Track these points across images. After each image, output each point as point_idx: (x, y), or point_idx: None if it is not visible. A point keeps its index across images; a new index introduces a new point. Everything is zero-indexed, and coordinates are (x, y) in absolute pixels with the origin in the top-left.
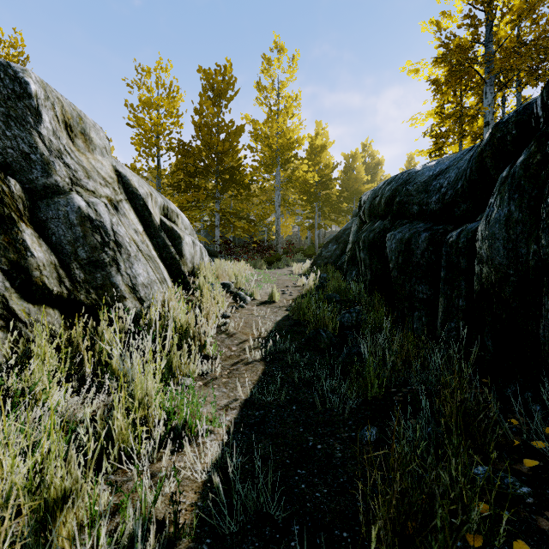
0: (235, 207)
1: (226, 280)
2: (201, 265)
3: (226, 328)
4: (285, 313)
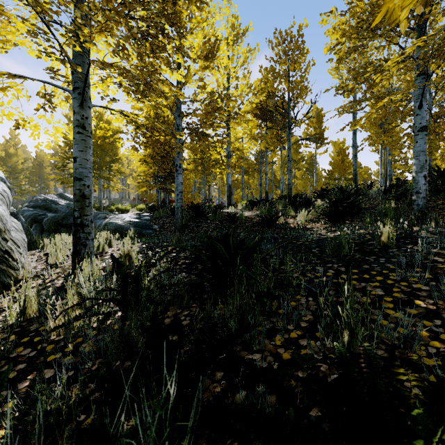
0: None
1: None
2: None
3: None
4: None
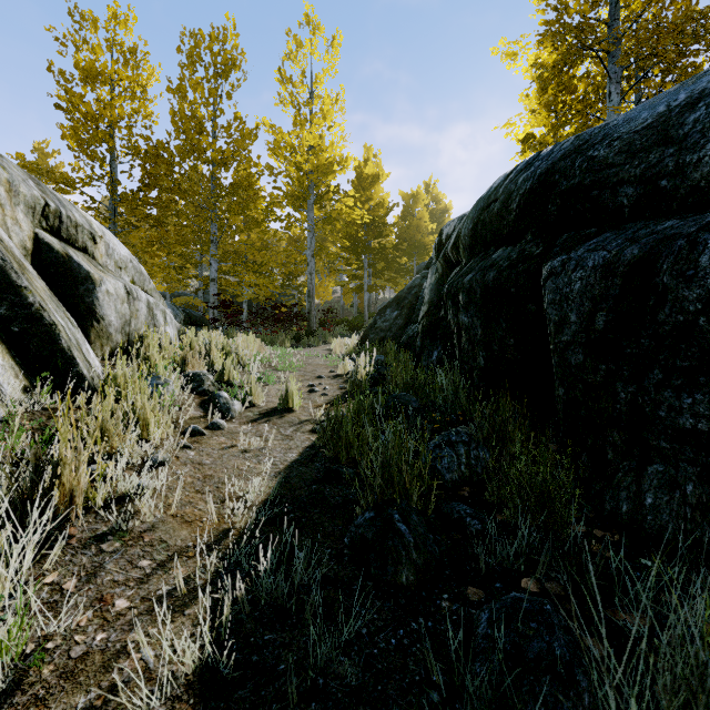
0: (251, 259)
1: (203, 368)
2: (146, 338)
3: (136, 506)
4: (308, 440)
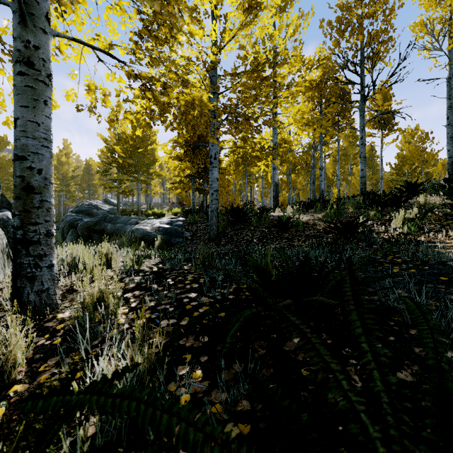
0: None
1: None
2: None
3: None
4: None
